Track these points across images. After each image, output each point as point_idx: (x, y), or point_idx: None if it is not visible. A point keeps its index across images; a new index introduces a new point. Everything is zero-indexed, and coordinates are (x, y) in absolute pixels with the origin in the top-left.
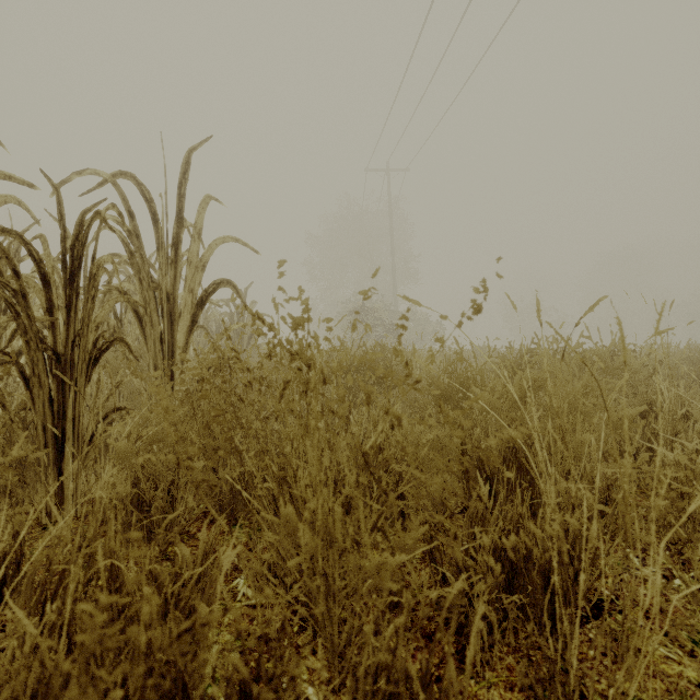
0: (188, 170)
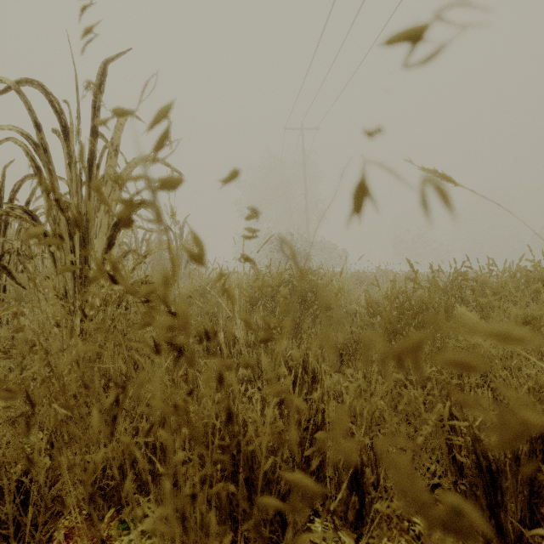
0: (104, 81)
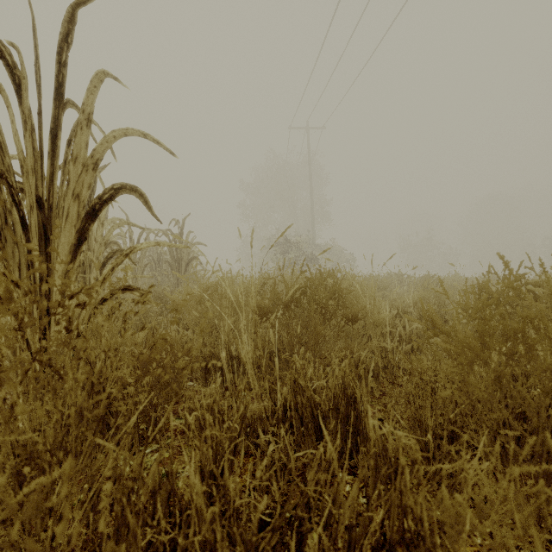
0: (72, 30)
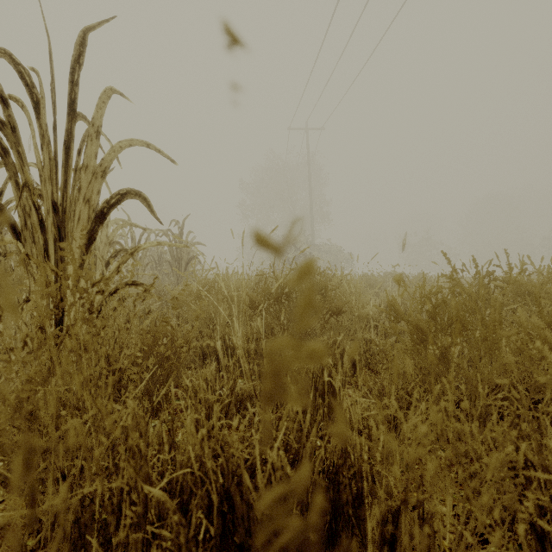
0: (83, 52)
